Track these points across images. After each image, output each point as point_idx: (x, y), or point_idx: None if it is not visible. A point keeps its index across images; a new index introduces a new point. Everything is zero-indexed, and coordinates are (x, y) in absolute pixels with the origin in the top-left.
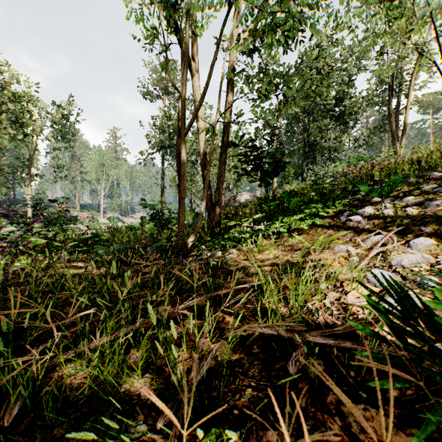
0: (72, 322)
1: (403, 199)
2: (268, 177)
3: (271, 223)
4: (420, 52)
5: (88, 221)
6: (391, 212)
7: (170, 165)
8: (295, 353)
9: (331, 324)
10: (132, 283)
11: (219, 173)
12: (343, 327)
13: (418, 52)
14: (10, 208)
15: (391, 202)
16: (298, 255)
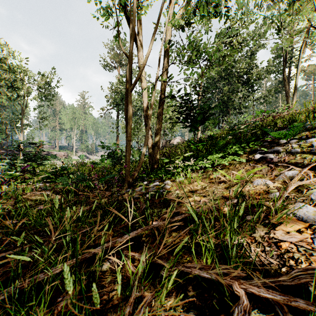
0: (22, 250)
1: (307, 141)
2: (195, 124)
3: (198, 160)
4: (314, 26)
5: (64, 158)
6: (298, 151)
7: (122, 117)
8: (238, 308)
9: (267, 264)
10: (84, 210)
11: (158, 122)
12: (289, 277)
13: (312, 27)
14: (8, 148)
15: (296, 143)
16: (222, 187)
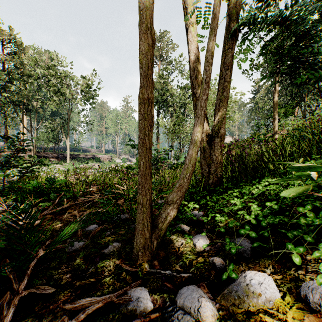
0: None
1: None
2: None
3: None
4: None
5: (108, 161)
6: None
7: (163, 117)
8: None
9: None
10: None
11: (221, 85)
12: None
13: None
14: (60, 152)
15: None
16: None
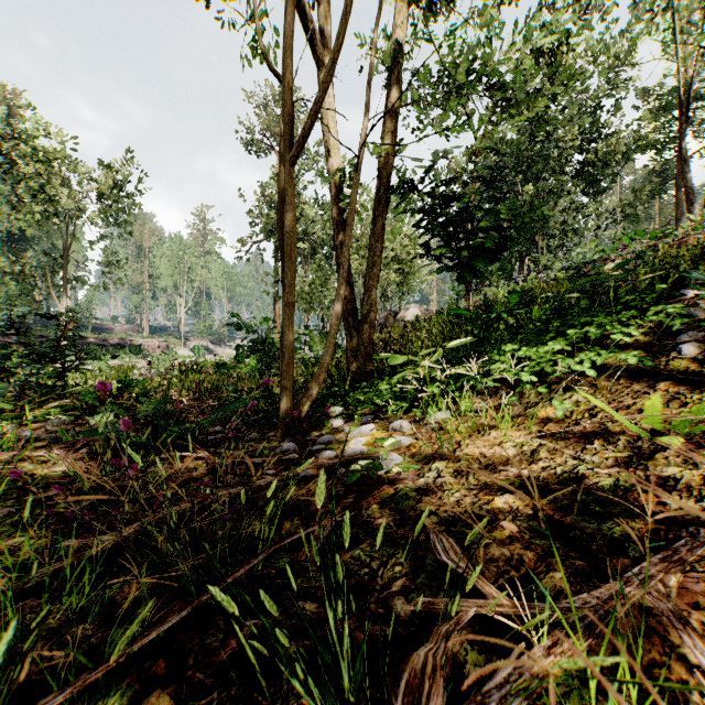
0: None
1: None
2: (475, 261)
3: (487, 359)
4: None
5: (160, 353)
6: None
7: None
8: None
9: None
10: (115, 541)
11: (371, 259)
12: None
13: None
14: None
15: None
16: (604, 458)
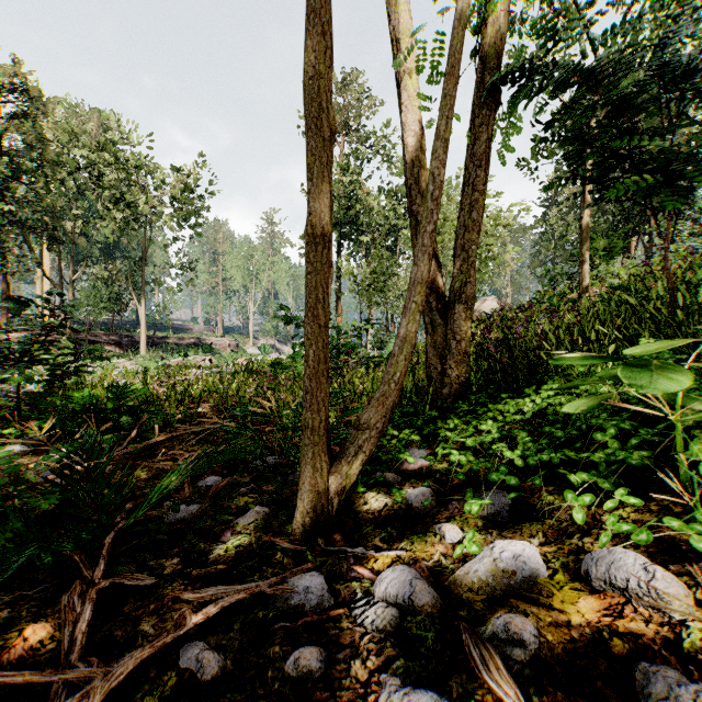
0: None
1: None
2: None
3: None
4: None
5: (230, 351)
6: None
7: (350, 256)
8: None
9: None
10: None
11: (467, 198)
12: None
13: None
14: (124, 332)
15: None
16: None
